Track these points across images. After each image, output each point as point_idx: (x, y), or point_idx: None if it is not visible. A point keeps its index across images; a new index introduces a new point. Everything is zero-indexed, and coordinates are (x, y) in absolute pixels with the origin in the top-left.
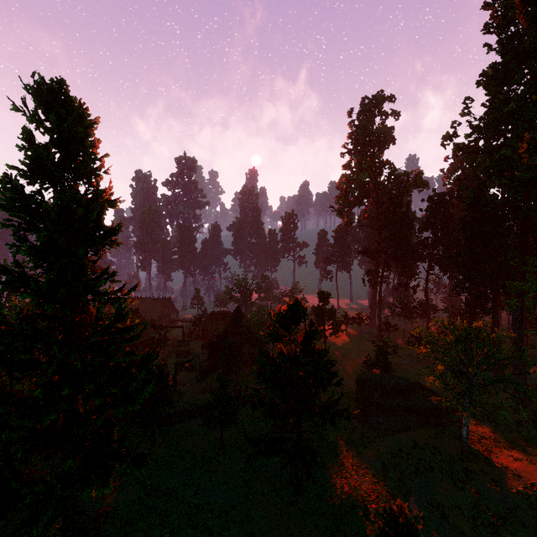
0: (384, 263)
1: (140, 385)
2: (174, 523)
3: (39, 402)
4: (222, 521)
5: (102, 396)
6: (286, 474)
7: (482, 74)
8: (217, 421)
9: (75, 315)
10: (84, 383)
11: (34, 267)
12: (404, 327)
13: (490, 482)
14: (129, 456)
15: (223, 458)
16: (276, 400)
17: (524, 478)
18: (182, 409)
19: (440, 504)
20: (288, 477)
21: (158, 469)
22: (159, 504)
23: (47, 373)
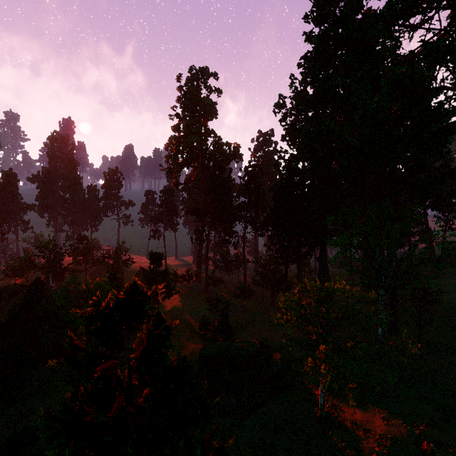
0: (212, 223)
1: None
2: None
3: None
4: None
5: None
6: None
7: (303, 57)
8: None
9: None
10: None
11: None
12: (226, 279)
13: (355, 453)
14: None
15: None
16: None
17: (372, 431)
18: None
19: None
20: None
21: None
22: None
23: None
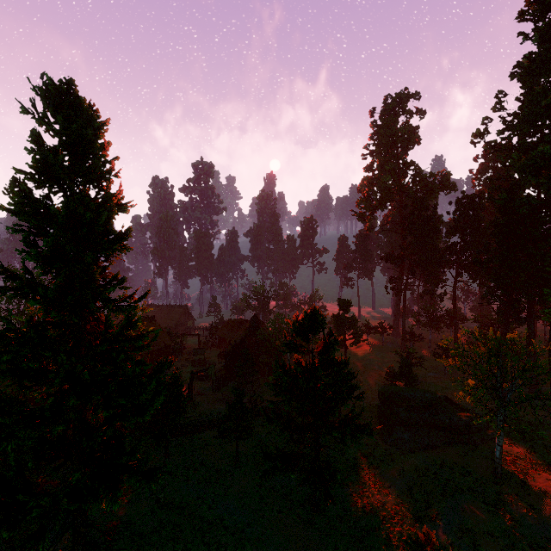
0: (409, 270)
1: (150, 396)
2: (187, 538)
3: (46, 412)
4: (237, 538)
5: (110, 407)
6: (304, 491)
7: (517, 65)
8: (232, 433)
9: (86, 323)
10: (92, 393)
11: (43, 273)
12: (429, 337)
13: (527, 507)
14: (138, 469)
15: (238, 472)
16: (293, 413)
17: None
18: (197, 419)
19: (471, 530)
20: (306, 494)
21: (171, 481)
22: (172, 518)
23: (54, 383)
